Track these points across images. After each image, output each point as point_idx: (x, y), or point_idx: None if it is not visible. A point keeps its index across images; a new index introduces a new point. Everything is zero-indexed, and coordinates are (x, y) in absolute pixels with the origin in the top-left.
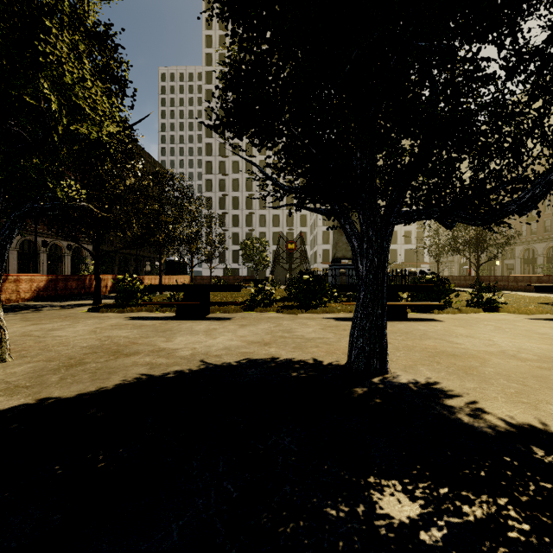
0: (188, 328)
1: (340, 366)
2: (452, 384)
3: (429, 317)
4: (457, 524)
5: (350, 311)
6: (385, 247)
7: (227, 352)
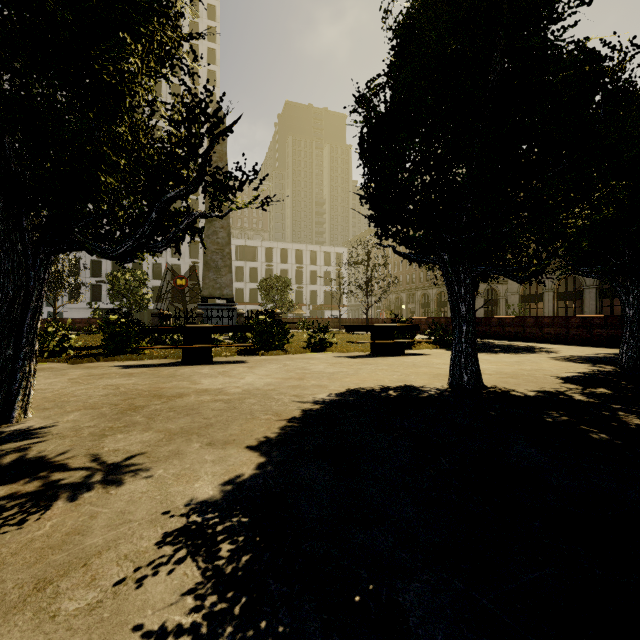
0: None
1: None
2: (65, 426)
3: (243, 359)
4: None
5: (167, 357)
6: (34, 279)
7: None
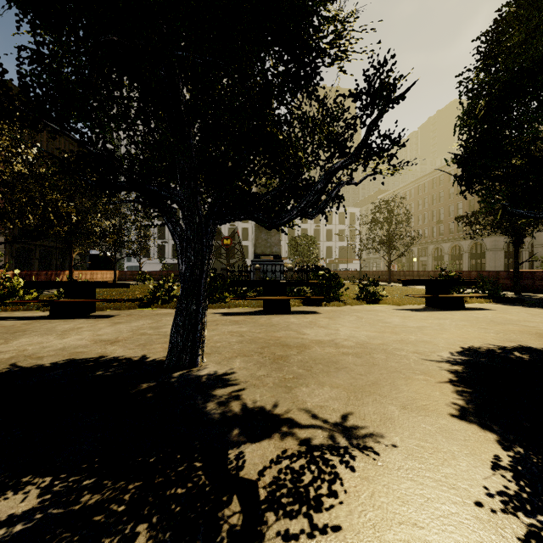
0: (49, 328)
1: (159, 362)
2: (244, 374)
3: (313, 310)
4: (54, 515)
5: (247, 306)
6: (206, 245)
7: (58, 352)
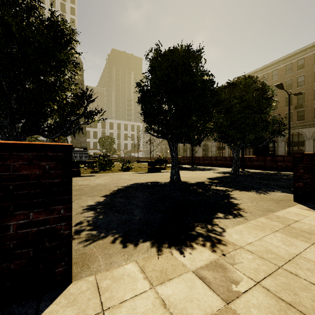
0: None
1: None
2: None
3: (94, 175)
4: None
5: None
6: None
7: None
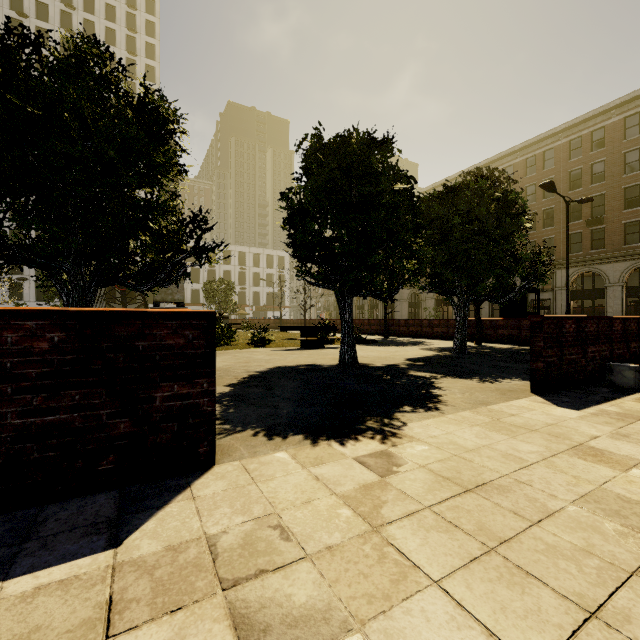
0: None
1: None
2: None
3: None
4: None
5: None
6: (89, 301)
7: None
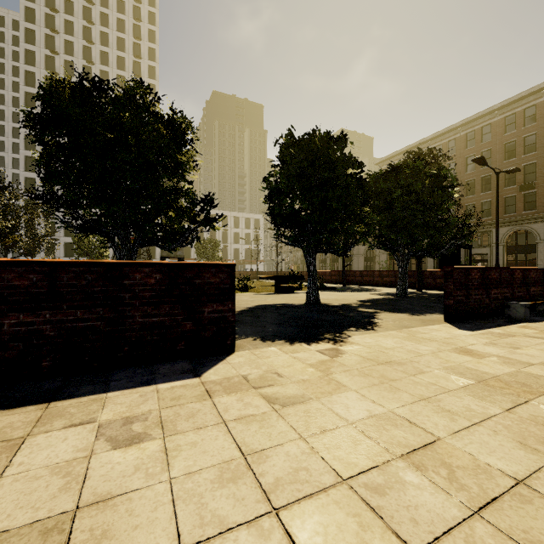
0: None
1: None
2: None
3: None
4: None
5: None
6: (133, 257)
7: None
